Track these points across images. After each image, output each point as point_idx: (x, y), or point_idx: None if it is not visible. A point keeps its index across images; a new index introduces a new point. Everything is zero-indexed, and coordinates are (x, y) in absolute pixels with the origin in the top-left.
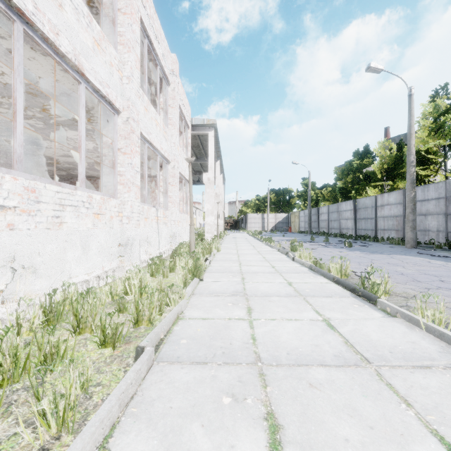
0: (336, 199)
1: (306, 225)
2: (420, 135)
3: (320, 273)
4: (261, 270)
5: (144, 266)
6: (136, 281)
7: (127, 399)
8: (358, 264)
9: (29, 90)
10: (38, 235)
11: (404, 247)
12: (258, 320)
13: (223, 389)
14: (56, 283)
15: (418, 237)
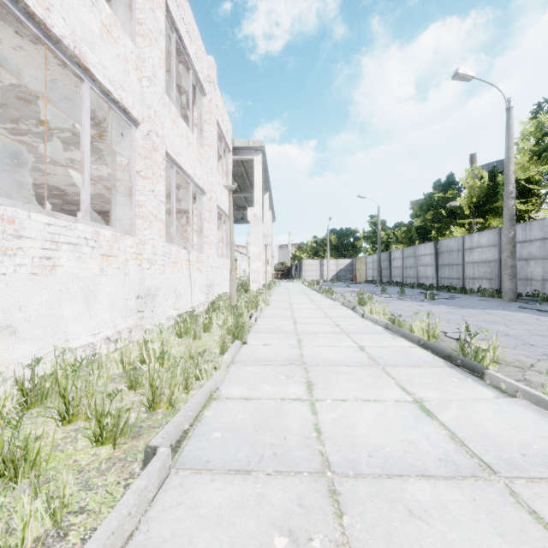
0: (412, 240)
1: (374, 274)
2: (519, 160)
3: (401, 334)
4: (323, 330)
5: (171, 324)
6: (156, 345)
7: (120, 542)
8: (447, 322)
9: (20, 94)
10: (19, 283)
11: (501, 300)
12: (323, 401)
13: (275, 520)
14: (45, 348)
15: (517, 287)
